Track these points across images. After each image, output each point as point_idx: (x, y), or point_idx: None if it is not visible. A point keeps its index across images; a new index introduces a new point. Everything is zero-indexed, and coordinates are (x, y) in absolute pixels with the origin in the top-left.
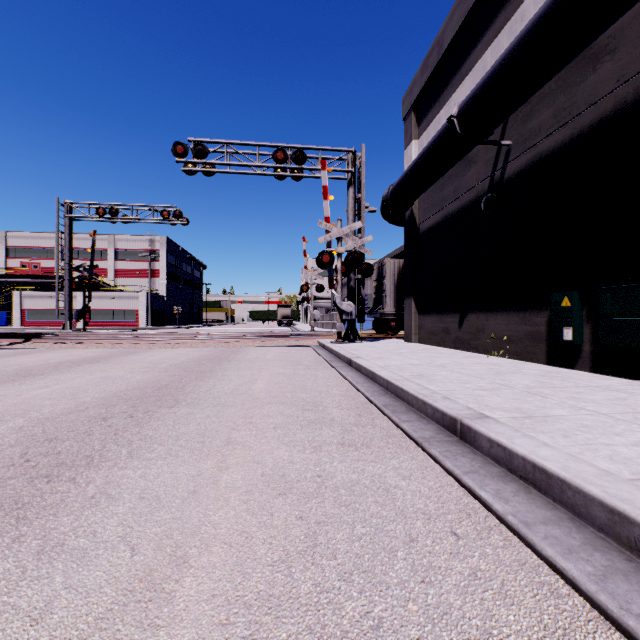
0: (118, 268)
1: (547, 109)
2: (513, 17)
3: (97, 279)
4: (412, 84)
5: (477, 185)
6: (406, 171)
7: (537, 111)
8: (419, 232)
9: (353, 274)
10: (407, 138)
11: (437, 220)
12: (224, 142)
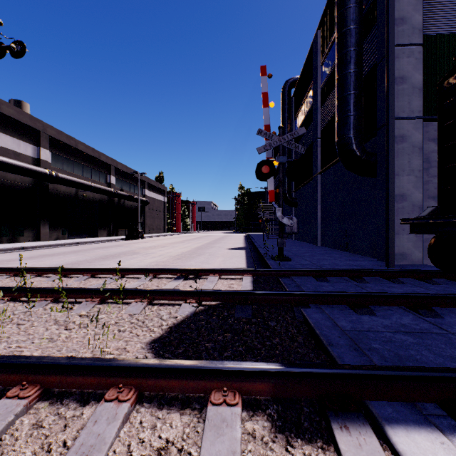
0: None
1: None
2: None
3: None
4: None
5: None
6: None
7: None
8: None
9: None
10: None
11: None
12: None
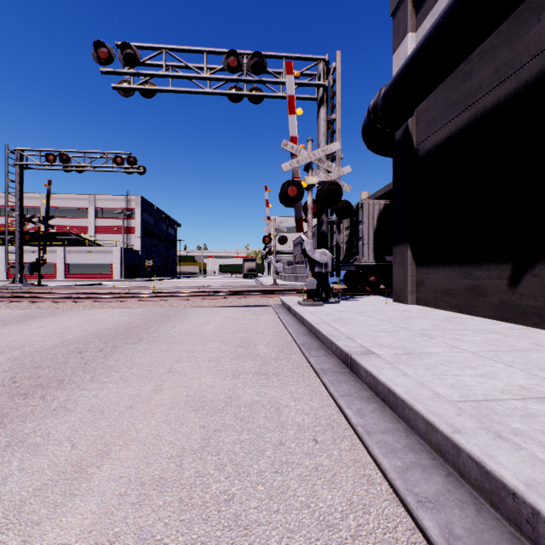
0: (97, 225)
1: None
2: None
3: (78, 235)
4: None
5: None
6: (417, 46)
7: None
8: (418, 155)
9: (325, 216)
10: (398, 35)
11: (455, 128)
12: (162, 47)
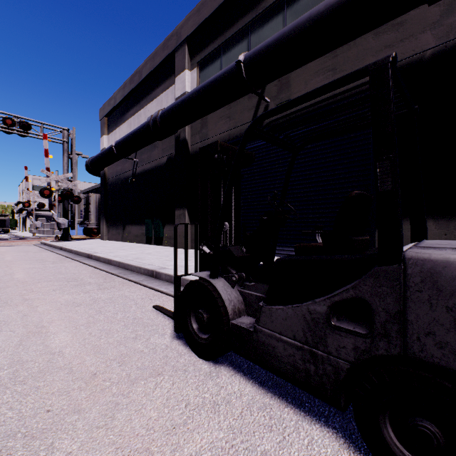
0: None
1: (146, 154)
2: (139, 112)
3: None
4: (104, 106)
5: (129, 171)
6: (97, 155)
7: (144, 153)
8: (108, 183)
9: (67, 201)
10: (102, 132)
11: (115, 180)
12: None
